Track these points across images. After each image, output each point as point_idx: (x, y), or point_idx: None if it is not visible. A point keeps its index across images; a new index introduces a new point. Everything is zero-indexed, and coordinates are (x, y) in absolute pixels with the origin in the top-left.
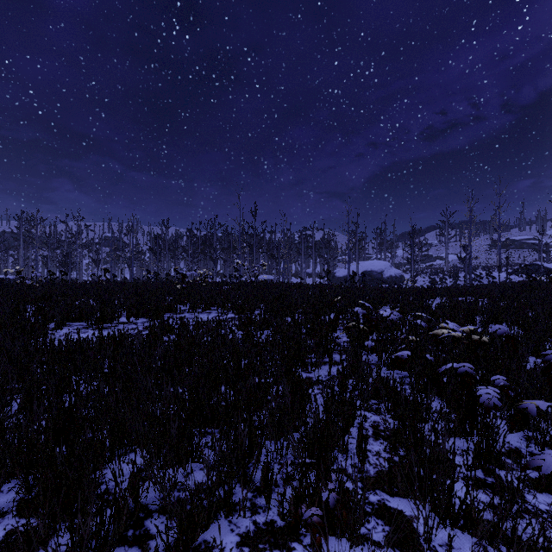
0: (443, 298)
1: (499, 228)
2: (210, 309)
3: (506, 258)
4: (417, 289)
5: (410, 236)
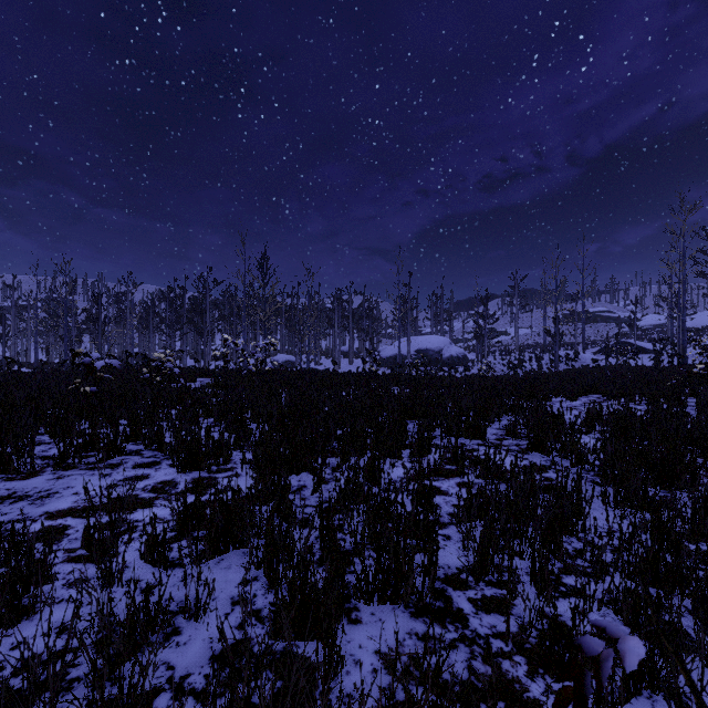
0: (562, 400)
1: (583, 296)
2: (125, 452)
3: (616, 335)
4: (520, 384)
5: (483, 304)
